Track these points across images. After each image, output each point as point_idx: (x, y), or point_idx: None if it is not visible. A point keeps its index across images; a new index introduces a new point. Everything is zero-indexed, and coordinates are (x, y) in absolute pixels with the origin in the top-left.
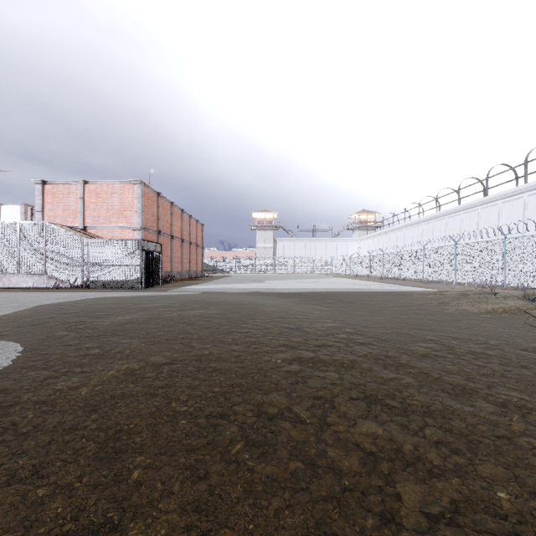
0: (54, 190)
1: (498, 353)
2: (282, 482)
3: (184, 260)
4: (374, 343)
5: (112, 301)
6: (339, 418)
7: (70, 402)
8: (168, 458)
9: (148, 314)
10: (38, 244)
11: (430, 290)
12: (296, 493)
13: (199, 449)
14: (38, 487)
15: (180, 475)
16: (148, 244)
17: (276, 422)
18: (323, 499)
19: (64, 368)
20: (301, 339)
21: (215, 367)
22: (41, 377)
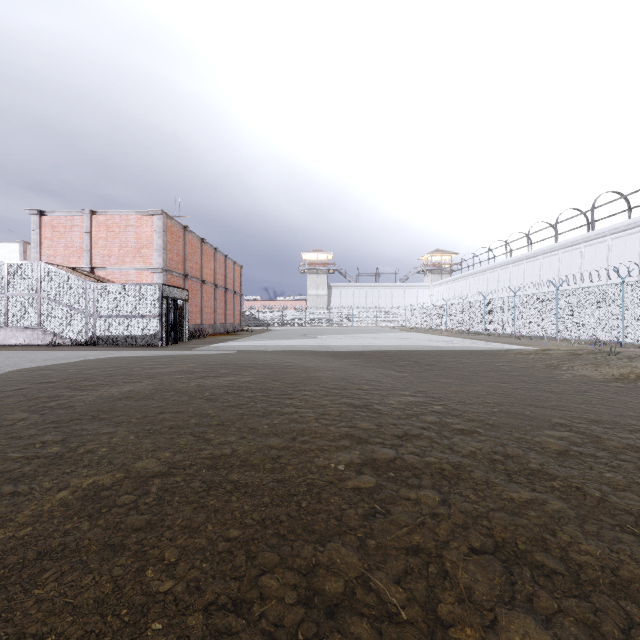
0: (54, 222)
1: None
2: None
3: (218, 310)
4: (480, 431)
5: (115, 364)
6: (461, 605)
7: None
8: None
9: (156, 384)
10: (32, 289)
11: (529, 348)
12: None
13: None
14: None
15: None
16: (171, 289)
17: (343, 622)
18: None
19: None
20: (372, 425)
21: (238, 481)
22: None
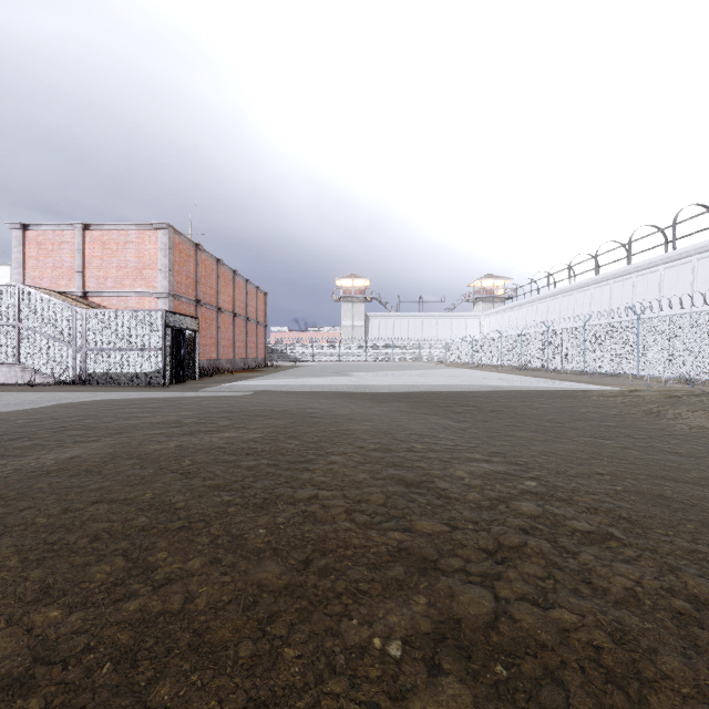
0: (40, 238)
1: None
2: None
3: (238, 342)
4: (618, 536)
5: (85, 412)
6: None
7: None
8: None
9: (119, 445)
10: (8, 317)
11: (611, 388)
12: None
13: None
14: None
15: None
16: (176, 317)
17: None
18: None
19: None
20: (440, 525)
21: None
22: None
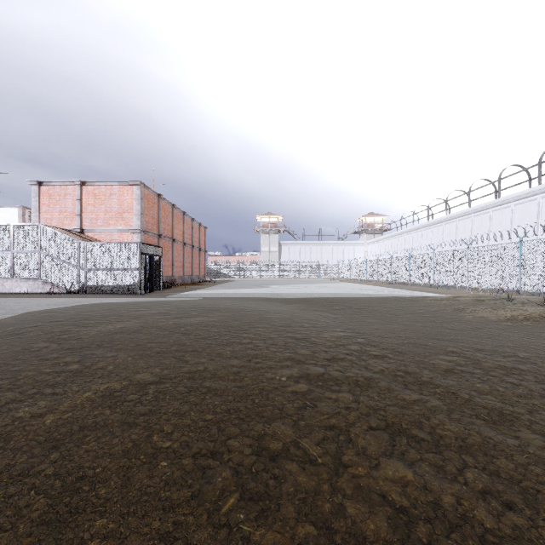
0: (51, 191)
1: (531, 368)
2: None
3: (186, 264)
4: (390, 356)
5: (106, 308)
6: (358, 456)
7: (29, 435)
8: (138, 521)
9: (142, 322)
10: (33, 247)
11: (443, 295)
12: None
13: (180, 505)
14: None
15: None
16: (148, 247)
17: (280, 463)
18: None
19: (33, 388)
20: (309, 351)
21: (210, 387)
22: (2, 400)
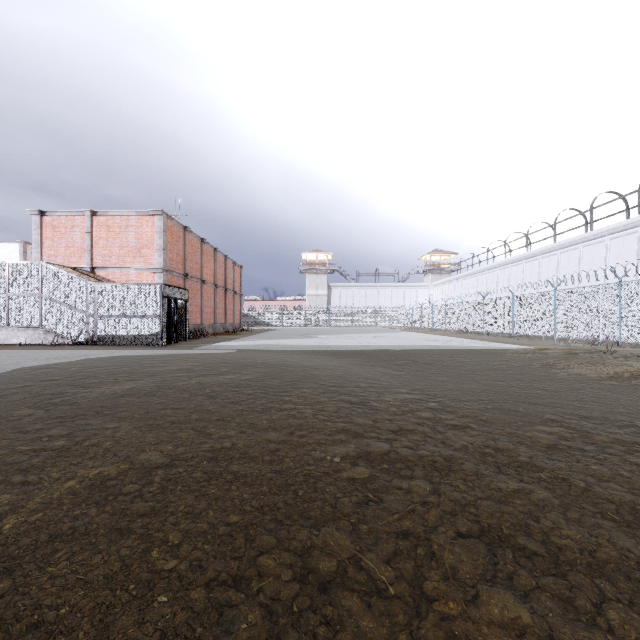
0: (55, 223)
1: None
2: None
3: (218, 309)
4: (473, 427)
5: (116, 363)
6: (446, 582)
7: None
8: None
9: (157, 382)
10: (33, 289)
11: (526, 347)
12: None
13: None
14: None
15: None
16: (171, 289)
17: (335, 596)
18: None
19: None
20: (368, 420)
21: (237, 472)
22: None
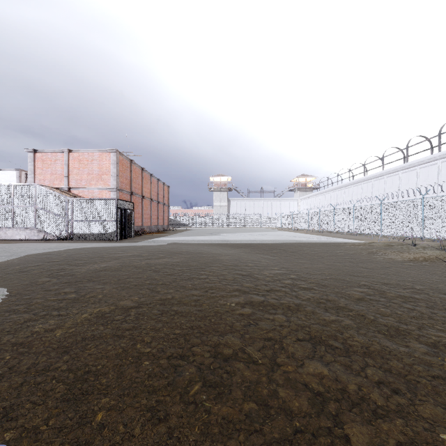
0: (44, 157)
1: (424, 297)
2: (237, 424)
3: (153, 216)
4: (316, 288)
5: (91, 251)
6: (288, 358)
7: (45, 344)
8: (131, 399)
9: (120, 262)
10: (30, 202)
11: (360, 241)
12: (251, 435)
13: (160, 390)
14: (6, 431)
15: (141, 417)
16: (122, 202)
17: (231, 363)
18: (276, 442)
19: (43, 311)
20: (252, 285)
21: (177, 310)
22: (21, 320)
